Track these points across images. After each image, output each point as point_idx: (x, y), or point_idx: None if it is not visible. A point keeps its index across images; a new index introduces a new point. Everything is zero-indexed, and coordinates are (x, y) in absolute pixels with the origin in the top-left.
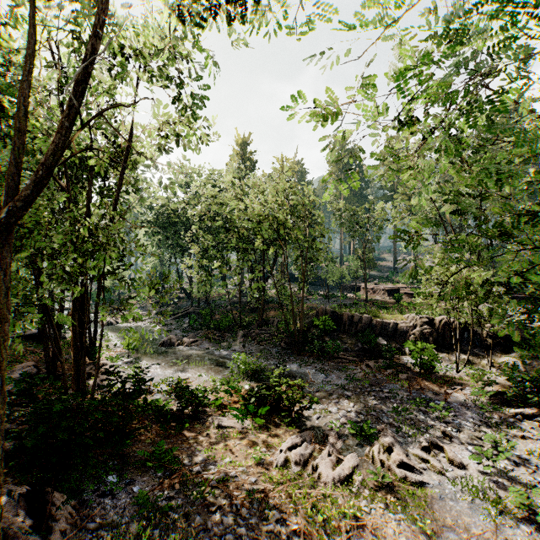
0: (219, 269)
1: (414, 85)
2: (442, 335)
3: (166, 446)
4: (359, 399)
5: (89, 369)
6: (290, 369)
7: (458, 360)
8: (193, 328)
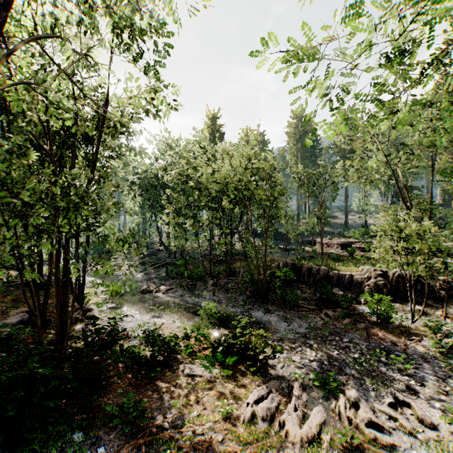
0: (192, 226)
1: (408, 9)
2: (396, 286)
3: (136, 397)
4: (320, 348)
5: (76, 314)
6: (255, 316)
7: (413, 311)
8: (170, 277)
